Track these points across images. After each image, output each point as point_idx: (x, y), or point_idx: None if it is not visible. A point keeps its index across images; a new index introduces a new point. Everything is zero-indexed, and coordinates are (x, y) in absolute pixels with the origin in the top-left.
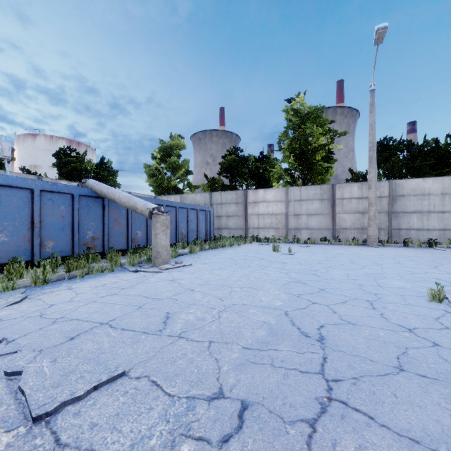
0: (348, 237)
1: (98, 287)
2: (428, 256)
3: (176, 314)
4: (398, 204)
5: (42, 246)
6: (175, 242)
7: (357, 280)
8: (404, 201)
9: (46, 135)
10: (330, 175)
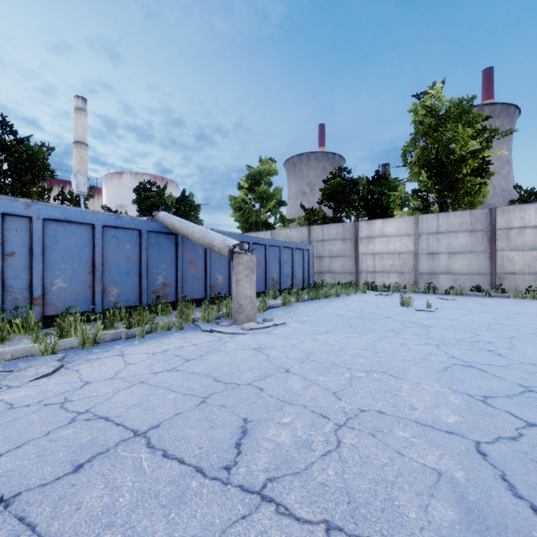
0: (518, 286)
1: (156, 354)
2: None
3: (259, 426)
4: None
5: (105, 294)
6: (265, 289)
7: None
8: None
9: (131, 172)
10: (483, 195)
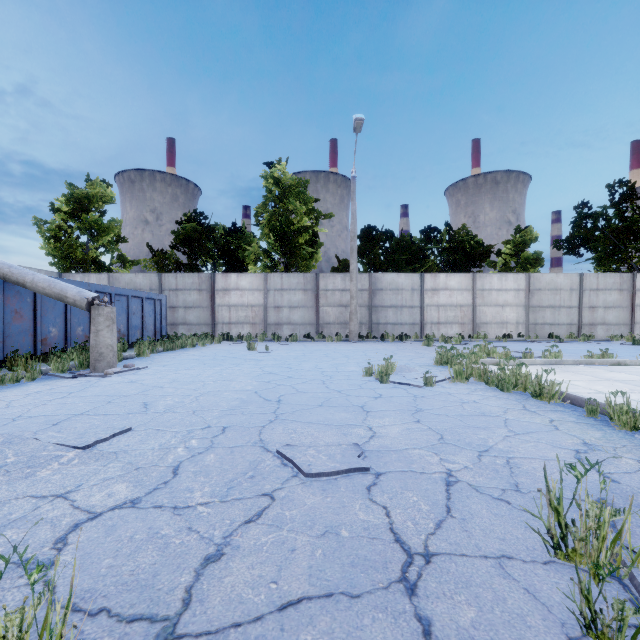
0: (332, 333)
1: (32, 394)
2: (393, 349)
3: (154, 402)
4: (377, 298)
5: None
6: None
7: (322, 369)
8: (383, 295)
9: None
10: (316, 261)
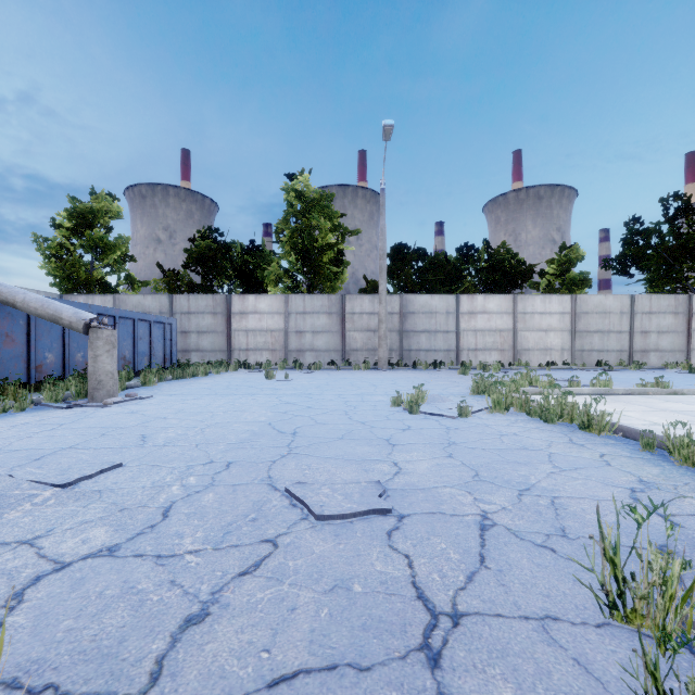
0: (359, 361)
1: (18, 426)
2: (425, 377)
3: (154, 434)
4: (409, 322)
5: None
6: None
7: (346, 398)
8: (415, 319)
9: None
10: (342, 281)
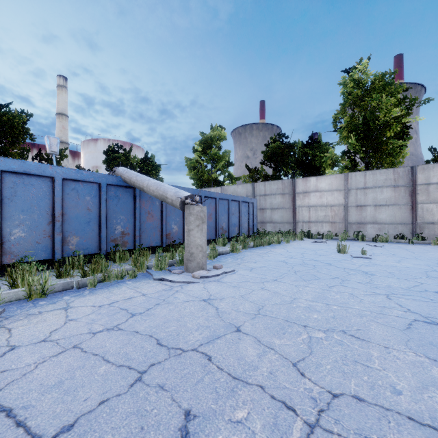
0: (436, 235)
1: (102, 307)
2: None
3: (205, 427)
4: None
5: (65, 243)
6: (215, 237)
7: None
8: None
9: (104, 139)
10: (402, 156)
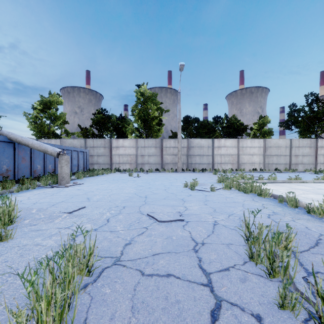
0: (169, 168)
1: (36, 194)
2: (198, 175)
3: (91, 197)
4: (191, 151)
5: None
6: None
7: (164, 184)
8: (193, 150)
9: None
10: (161, 132)
